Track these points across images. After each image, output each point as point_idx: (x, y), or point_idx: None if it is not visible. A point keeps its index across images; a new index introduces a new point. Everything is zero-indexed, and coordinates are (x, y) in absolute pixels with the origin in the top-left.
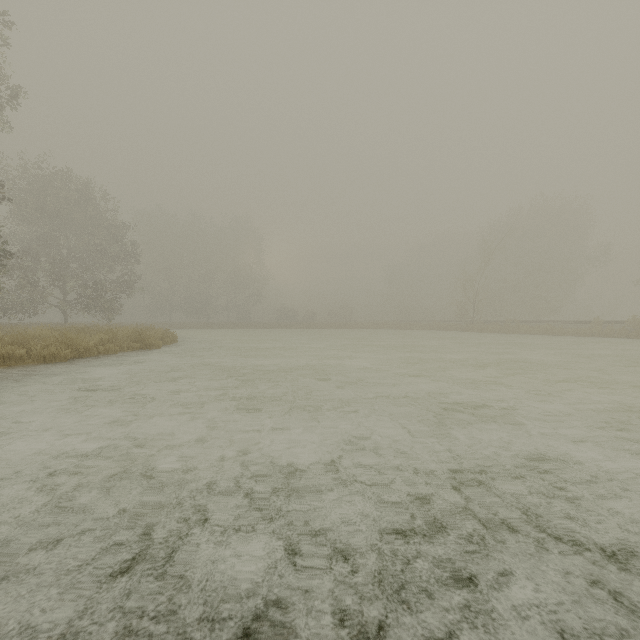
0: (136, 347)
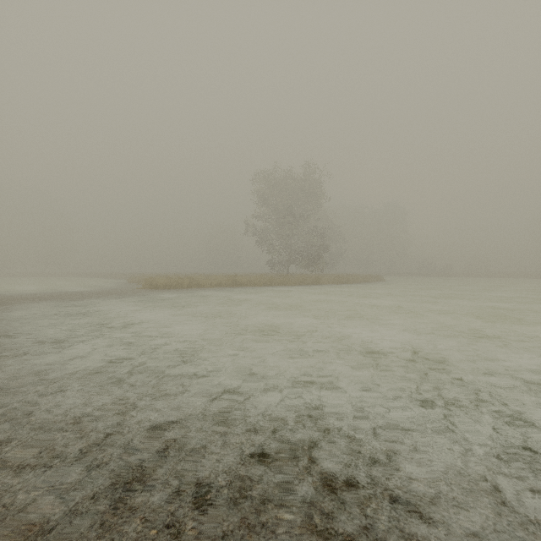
0: (377, 280)
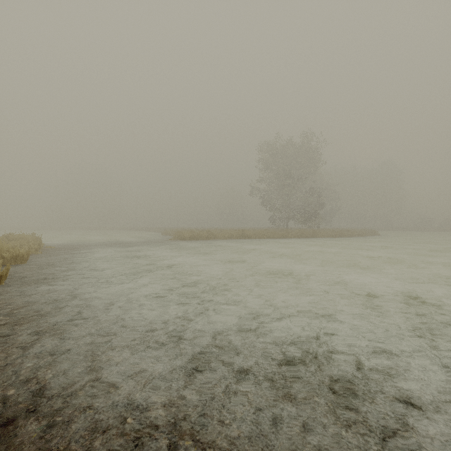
0: (372, 234)
